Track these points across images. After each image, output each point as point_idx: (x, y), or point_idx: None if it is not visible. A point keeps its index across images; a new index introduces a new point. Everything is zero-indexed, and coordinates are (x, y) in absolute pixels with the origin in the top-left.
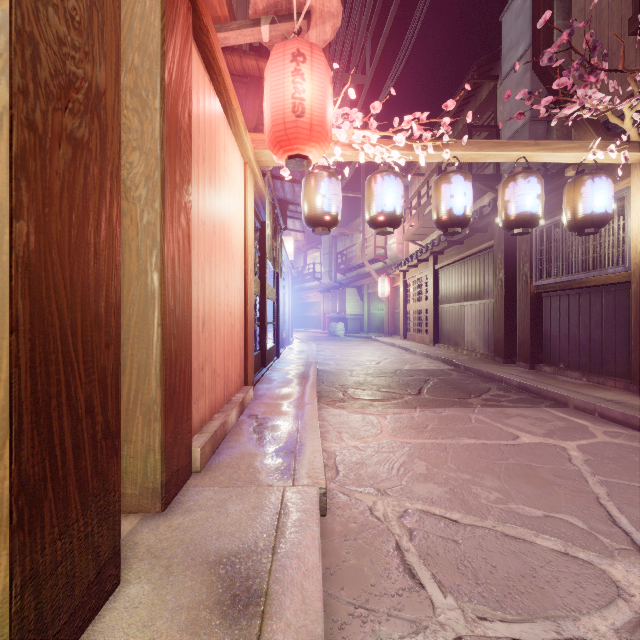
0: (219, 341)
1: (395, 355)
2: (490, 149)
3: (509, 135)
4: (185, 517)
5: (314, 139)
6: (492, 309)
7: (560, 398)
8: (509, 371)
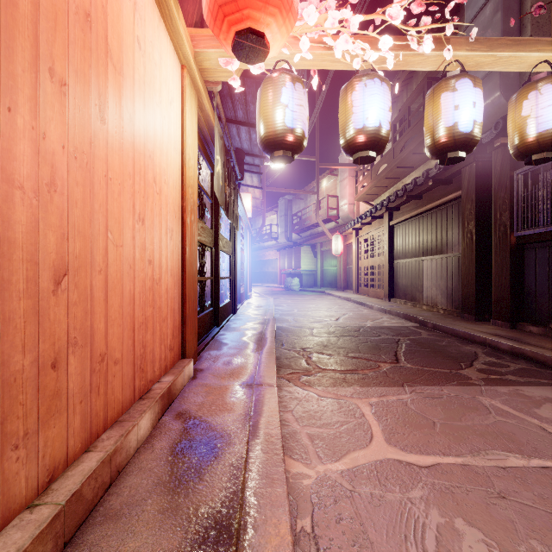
0: (118, 305)
1: (352, 310)
2: (503, 48)
3: None
4: None
5: (273, 1)
6: (457, 263)
7: None
8: (489, 331)
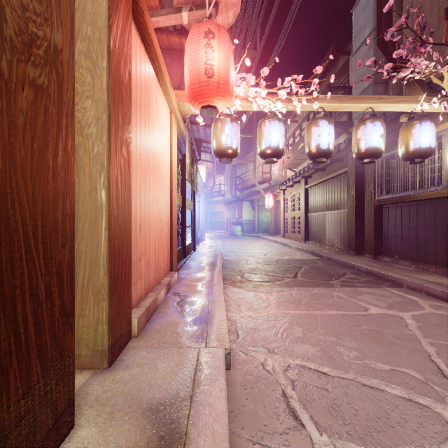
0: (152, 240)
1: (277, 249)
2: (347, 102)
3: (358, 93)
4: (125, 372)
5: (220, 94)
6: (346, 216)
7: (396, 280)
8: (359, 260)
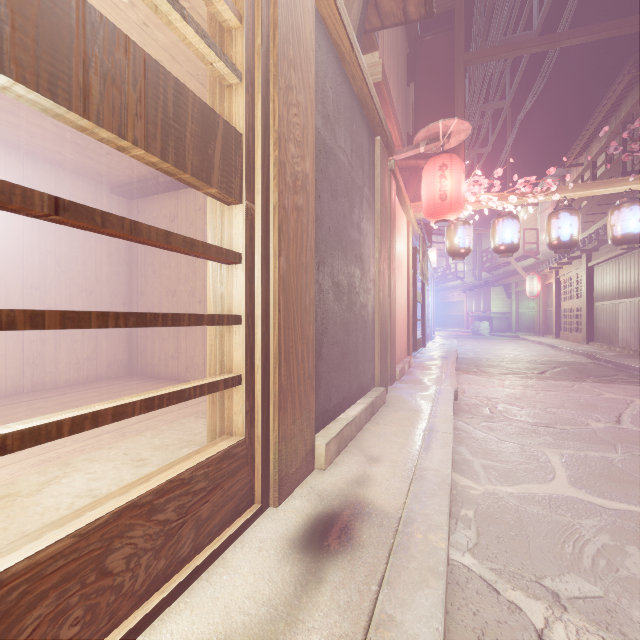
0: (399, 327)
1: (538, 351)
2: (596, 188)
3: None
4: (400, 387)
5: (453, 210)
6: None
7: None
8: None
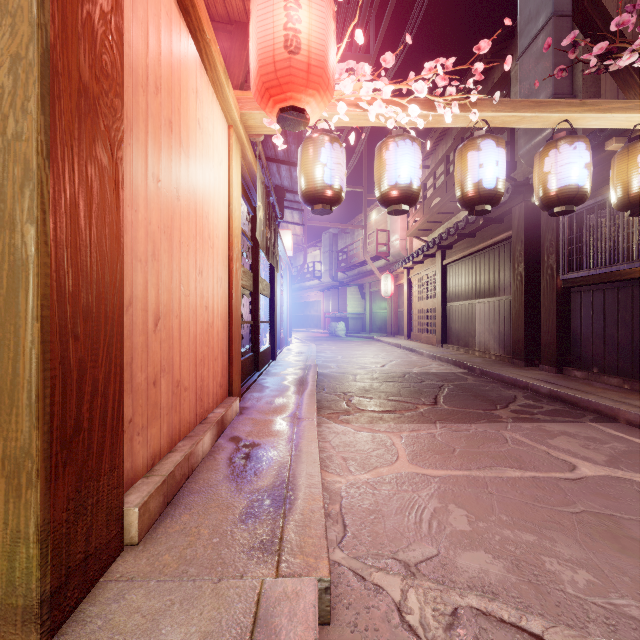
0: (187, 343)
1: (401, 357)
2: (526, 110)
3: None
4: None
5: (312, 85)
6: (509, 307)
7: (606, 410)
8: (534, 376)
